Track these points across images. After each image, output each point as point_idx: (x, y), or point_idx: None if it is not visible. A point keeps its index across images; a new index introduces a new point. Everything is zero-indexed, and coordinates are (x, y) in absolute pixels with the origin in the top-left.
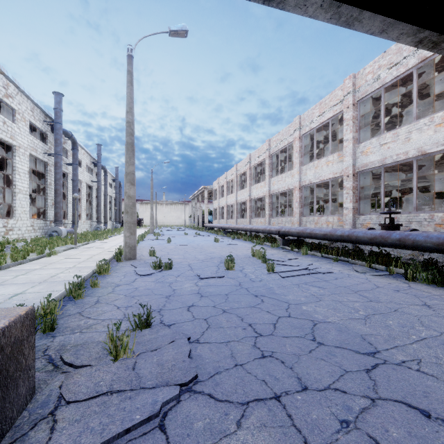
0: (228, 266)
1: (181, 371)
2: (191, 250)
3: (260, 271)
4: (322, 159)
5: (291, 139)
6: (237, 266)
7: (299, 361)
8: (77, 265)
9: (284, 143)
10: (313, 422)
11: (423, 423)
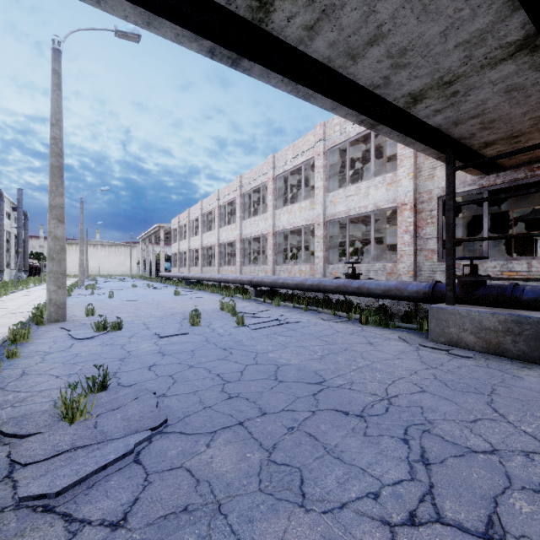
0: (193, 321)
1: (150, 419)
2: (144, 306)
3: (229, 325)
4: (296, 205)
5: (265, 178)
6: (204, 322)
7: (261, 396)
8: None
9: (257, 183)
10: (268, 433)
11: (343, 418)
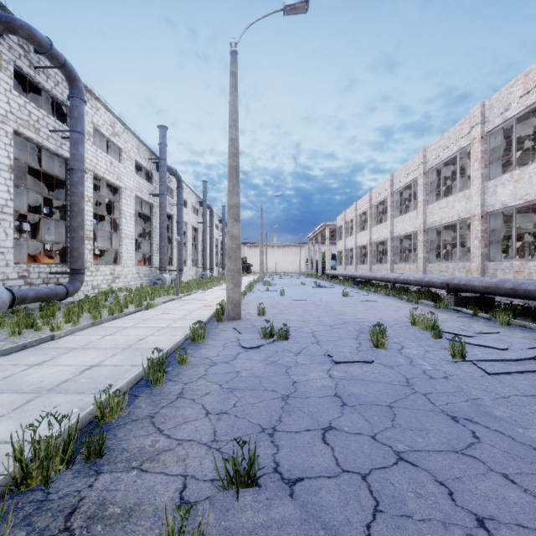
0: (377, 341)
1: None
2: (311, 307)
3: (436, 355)
4: (531, 166)
5: (465, 141)
6: (390, 341)
7: None
8: (171, 324)
9: (451, 151)
10: None
11: None
